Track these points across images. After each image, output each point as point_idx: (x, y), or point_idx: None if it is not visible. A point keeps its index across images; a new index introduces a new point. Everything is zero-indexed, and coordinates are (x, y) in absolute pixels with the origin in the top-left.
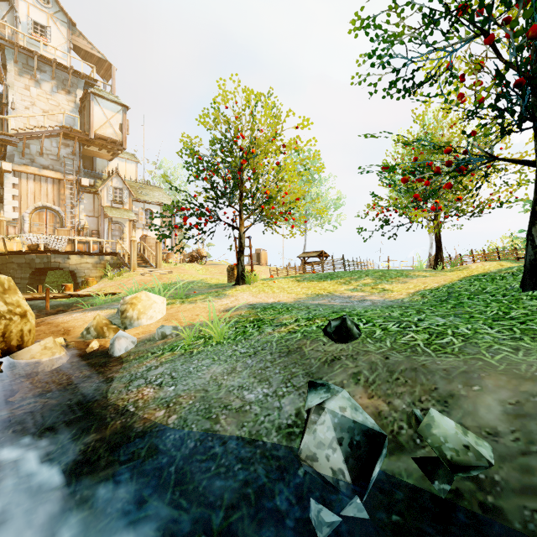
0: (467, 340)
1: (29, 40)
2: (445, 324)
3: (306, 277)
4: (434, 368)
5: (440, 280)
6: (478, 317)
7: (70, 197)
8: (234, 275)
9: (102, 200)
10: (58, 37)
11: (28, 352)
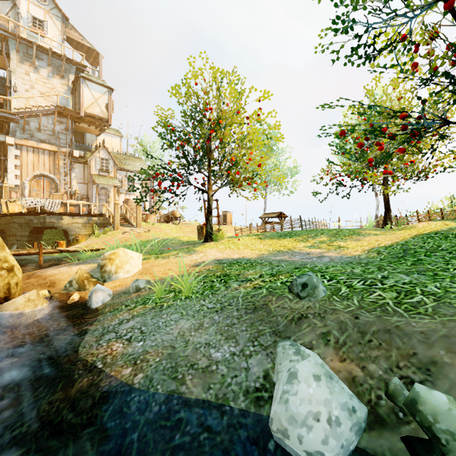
0: (439, 299)
1: (29, 33)
2: (411, 282)
3: (267, 235)
4: (409, 331)
5: (392, 238)
6: (443, 275)
7: (64, 167)
8: (203, 233)
9: (91, 169)
10: (53, 30)
11: (13, 304)
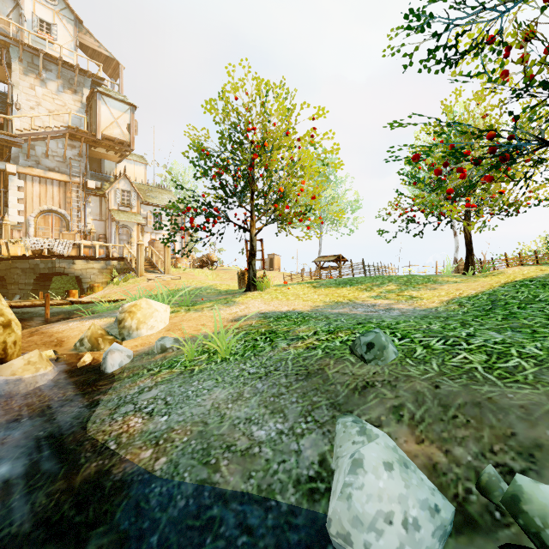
0: (542, 363)
1: (35, 38)
2: (504, 341)
3: (323, 283)
4: (506, 404)
5: (476, 286)
6: (544, 332)
7: (77, 200)
8: (245, 281)
9: (109, 203)
10: (64, 35)
11: (9, 368)
